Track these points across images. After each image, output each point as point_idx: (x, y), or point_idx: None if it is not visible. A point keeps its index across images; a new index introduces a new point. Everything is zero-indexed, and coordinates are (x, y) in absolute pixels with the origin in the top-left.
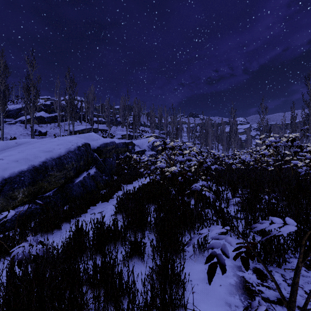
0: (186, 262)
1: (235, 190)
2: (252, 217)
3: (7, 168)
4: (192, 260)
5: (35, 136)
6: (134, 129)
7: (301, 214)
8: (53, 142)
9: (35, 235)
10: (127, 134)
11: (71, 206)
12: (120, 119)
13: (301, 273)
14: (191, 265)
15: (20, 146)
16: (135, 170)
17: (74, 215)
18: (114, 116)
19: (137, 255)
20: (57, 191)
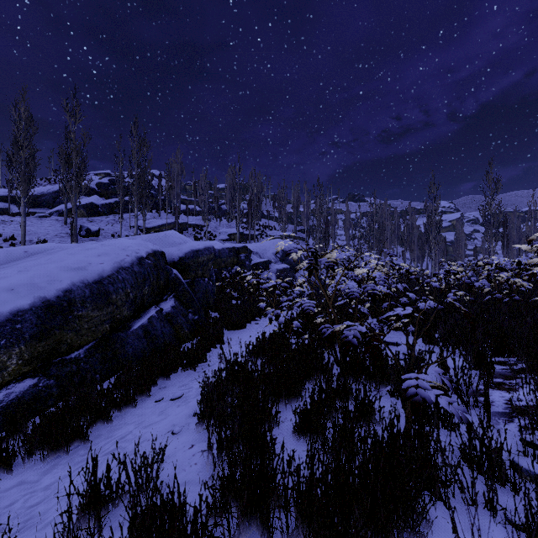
0: None
1: (489, 368)
2: None
3: None
4: None
5: (80, 237)
6: (250, 225)
7: None
8: (90, 250)
9: (30, 456)
10: (237, 233)
11: (120, 380)
12: (227, 207)
13: None
14: None
15: (28, 259)
16: (251, 301)
17: (120, 404)
18: (216, 201)
19: None
20: (94, 348)
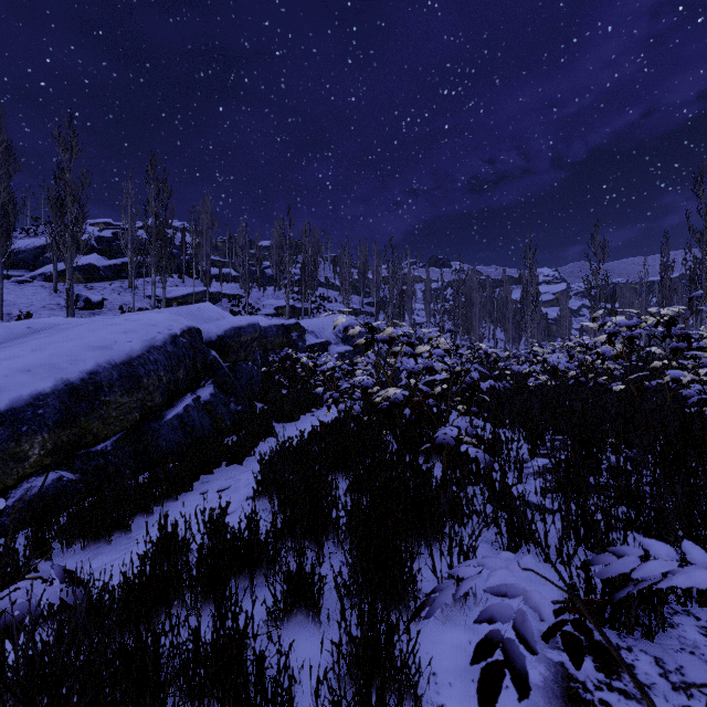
0: (422, 624)
1: (537, 439)
2: (581, 510)
3: (4, 388)
4: (437, 619)
5: (77, 310)
6: (303, 295)
7: (700, 508)
8: (114, 326)
9: (68, 546)
10: (287, 306)
11: (156, 474)
12: (273, 272)
13: (704, 656)
14: (434, 631)
15: (37, 336)
16: (305, 390)
17: (161, 497)
18: (259, 264)
19: (304, 606)
20: (122, 440)
